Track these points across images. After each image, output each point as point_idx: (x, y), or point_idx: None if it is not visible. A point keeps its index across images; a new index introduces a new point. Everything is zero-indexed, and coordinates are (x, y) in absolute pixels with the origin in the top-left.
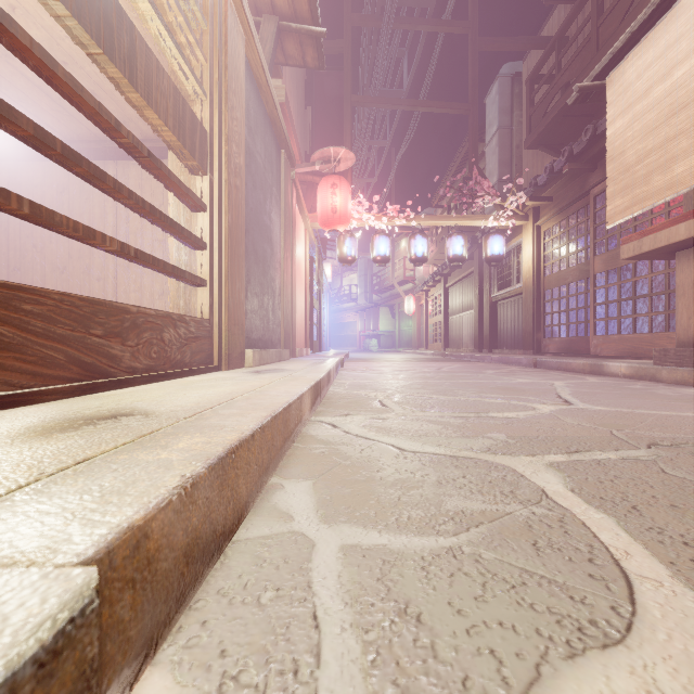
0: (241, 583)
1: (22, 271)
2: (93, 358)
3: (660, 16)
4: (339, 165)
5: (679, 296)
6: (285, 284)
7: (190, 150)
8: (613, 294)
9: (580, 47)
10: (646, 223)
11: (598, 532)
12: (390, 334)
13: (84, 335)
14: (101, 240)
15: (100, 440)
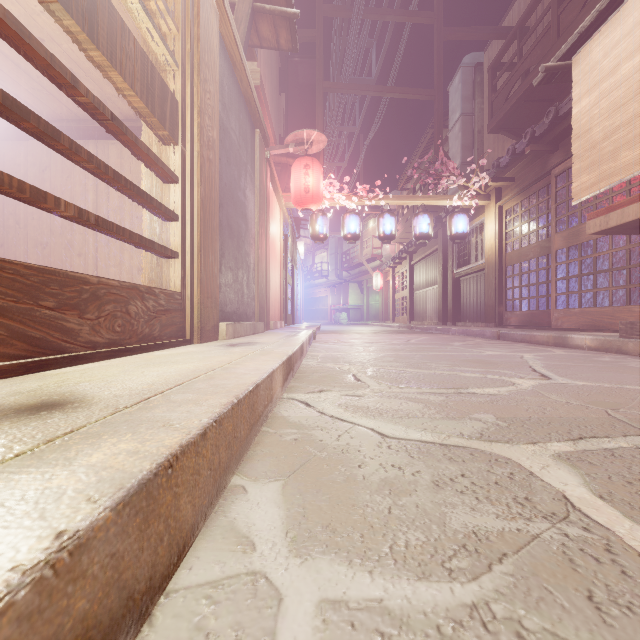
0: None
1: (5, 247)
2: (43, 332)
3: None
4: (312, 147)
5: None
6: (260, 259)
7: (159, 118)
8: (573, 269)
9: (541, 34)
10: (607, 201)
11: None
12: (359, 308)
13: (31, 307)
14: (54, 203)
15: None
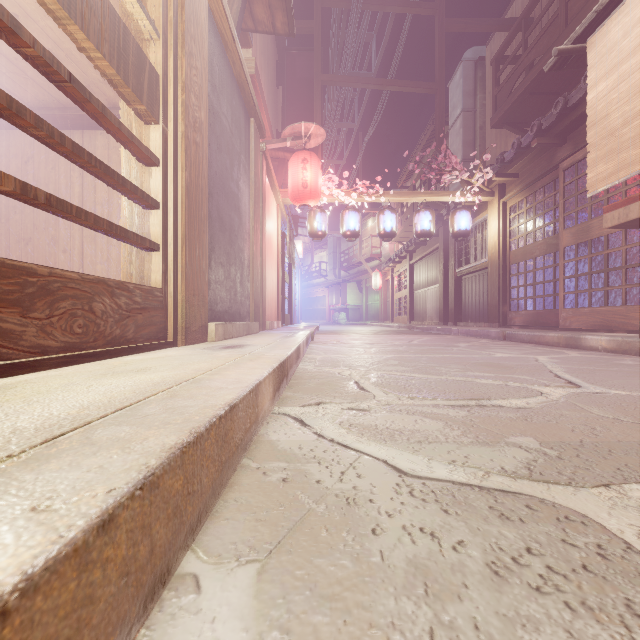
0: None
1: None
2: None
3: None
4: (310, 141)
5: None
6: (255, 256)
7: (135, 89)
8: (583, 267)
9: (548, 23)
10: (620, 195)
11: None
12: (358, 308)
13: None
14: None
15: None
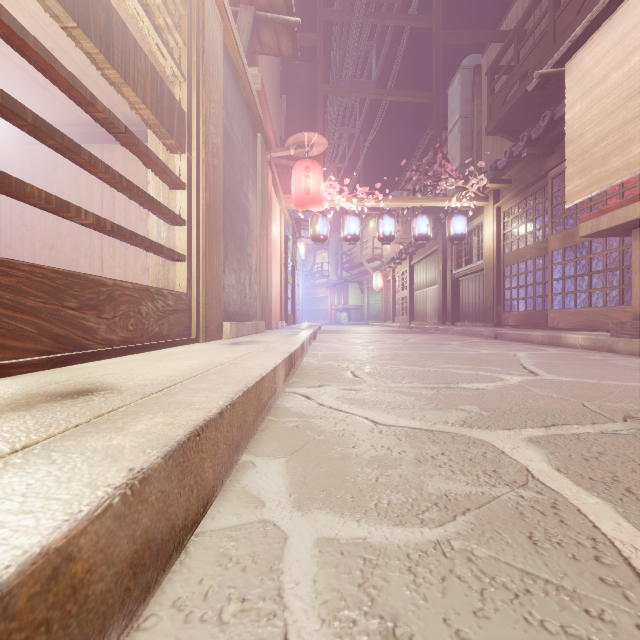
0: (201, 592)
1: (13, 248)
2: (67, 330)
3: (618, 5)
4: (312, 150)
5: (635, 271)
6: (261, 261)
7: (168, 128)
8: (569, 270)
9: (538, 39)
10: (601, 204)
11: (597, 522)
12: (360, 308)
13: (56, 307)
14: (75, 212)
15: (52, 421)
